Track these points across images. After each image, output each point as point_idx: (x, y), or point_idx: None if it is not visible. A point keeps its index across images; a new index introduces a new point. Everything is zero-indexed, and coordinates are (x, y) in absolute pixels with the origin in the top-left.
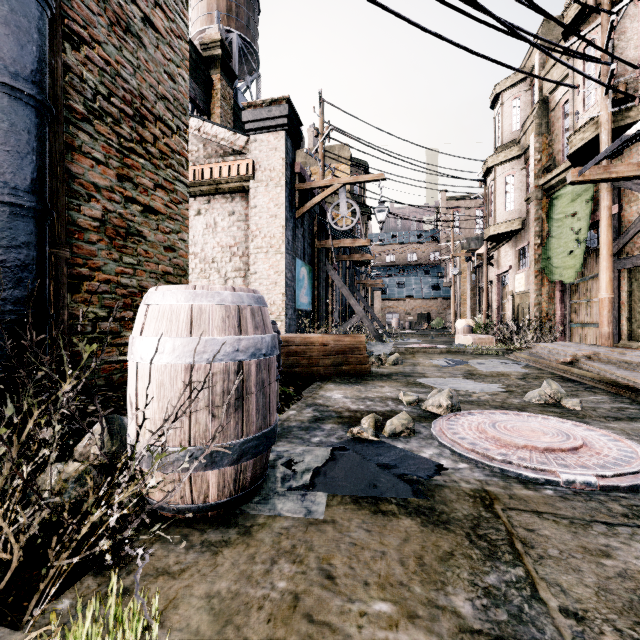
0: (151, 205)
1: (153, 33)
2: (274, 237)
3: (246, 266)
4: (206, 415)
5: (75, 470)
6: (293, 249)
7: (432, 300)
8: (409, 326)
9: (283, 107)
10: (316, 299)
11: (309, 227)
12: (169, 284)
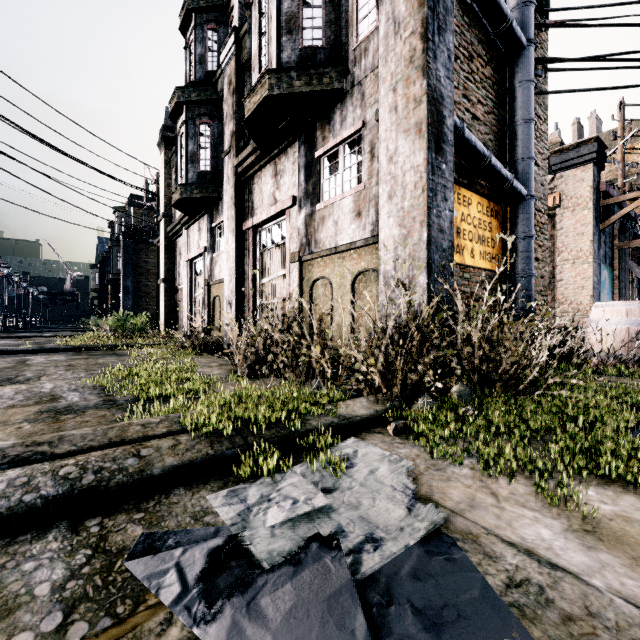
0: (536, 257)
1: (537, 168)
2: (580, 250)
3: (550, 275)
4: (634, 344)
5: (595, 354)
6: (598, 257)
7: None
8: None
9: (591, 146)
10: (616, 297)
11: (609, 232)
12: (541, 296)
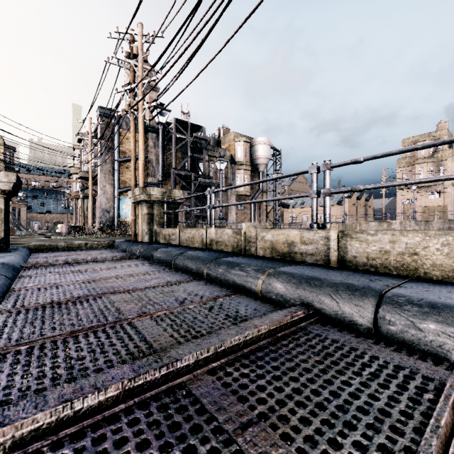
0: None
1: None
2: None
3: None
4: None
5: None
6: None
7: (64, 214)
8: (47, 229)
9: None
10: None
11: None
12: None
